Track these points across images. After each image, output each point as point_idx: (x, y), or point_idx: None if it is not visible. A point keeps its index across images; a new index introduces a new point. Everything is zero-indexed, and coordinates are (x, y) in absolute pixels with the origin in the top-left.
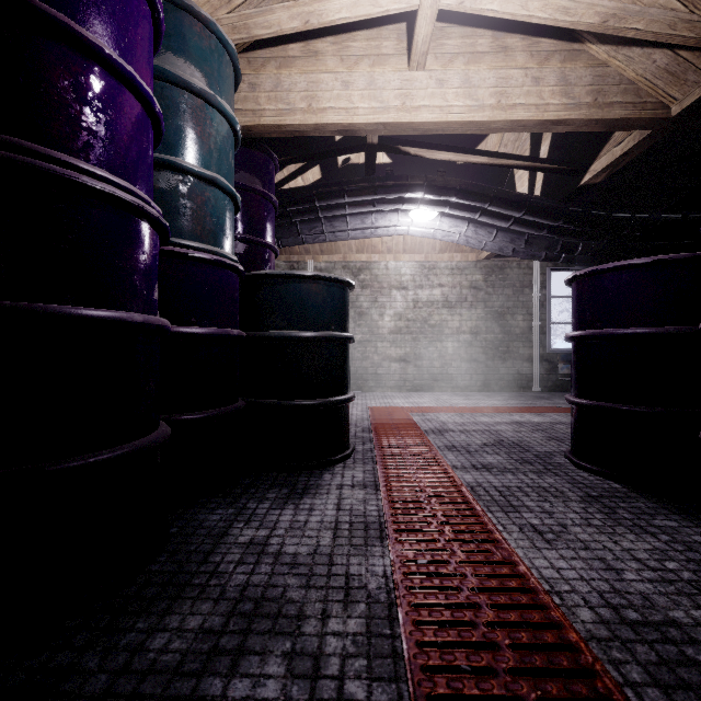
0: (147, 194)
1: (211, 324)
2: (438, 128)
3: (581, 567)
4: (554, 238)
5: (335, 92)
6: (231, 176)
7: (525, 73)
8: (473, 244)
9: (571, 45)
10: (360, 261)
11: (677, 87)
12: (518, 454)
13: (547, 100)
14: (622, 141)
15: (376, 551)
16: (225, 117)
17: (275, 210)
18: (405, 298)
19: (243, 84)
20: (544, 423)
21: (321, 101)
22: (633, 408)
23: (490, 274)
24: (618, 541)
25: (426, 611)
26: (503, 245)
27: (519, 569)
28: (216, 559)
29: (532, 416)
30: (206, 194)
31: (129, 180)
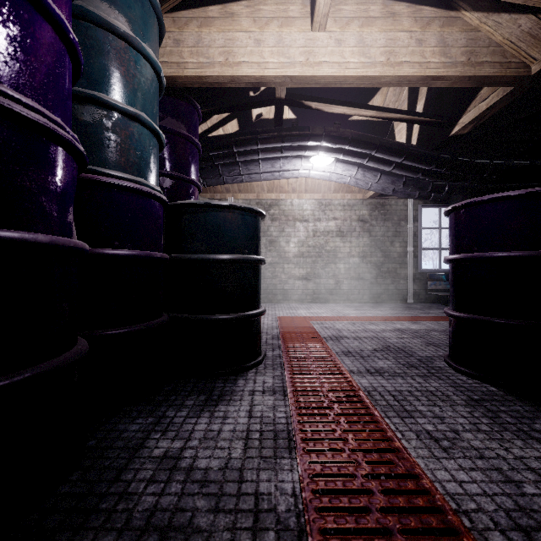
0: (61, 118)
1: (135, 247)
2: (337, 82)
3: (481, 480)
4: (426, 180)
5: (249, 48)
6: (155, 116)
7: (410, 36)
8: (361, 185)
9: (448, 12)
10: (271, 198)
11: (538, 48)
12: (404, 358)
13: (428, 58)
14: (487, 98)
15: (285, 464)
16: (148, 61)
17: (198, 153)
18: (307, 229)
19: (169, 40)
20: (421, 330)
21: (236, 56)
22: (508, 321)
23: (373, 210)
24: (508, 448)
25: (337, 540)
26: (385, 186)
27: (423, 482)
28: (128, 476)
29: (410, 324)
30: (130, 129)
31: (37, 100)
